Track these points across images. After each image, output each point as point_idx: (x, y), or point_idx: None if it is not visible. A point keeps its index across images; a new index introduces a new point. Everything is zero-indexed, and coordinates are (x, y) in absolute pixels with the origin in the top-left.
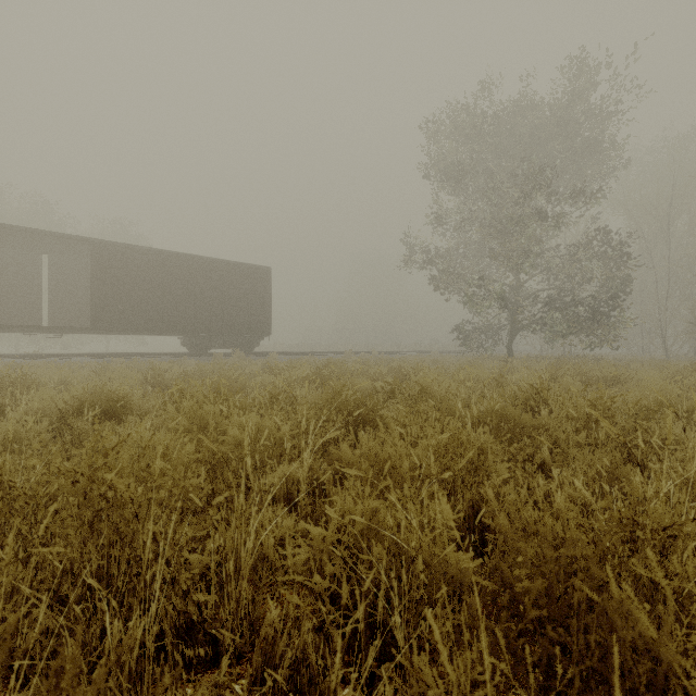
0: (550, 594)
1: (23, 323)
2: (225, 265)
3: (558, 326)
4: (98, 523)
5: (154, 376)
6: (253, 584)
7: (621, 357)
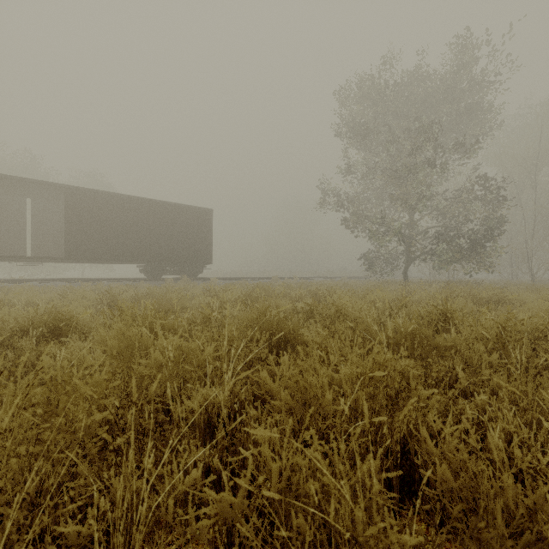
0: None
1: (10, 254)
2: (175, 207)
3: (445, 256)
4: None
5: (109, 298)
6: None
7: (495, 281)
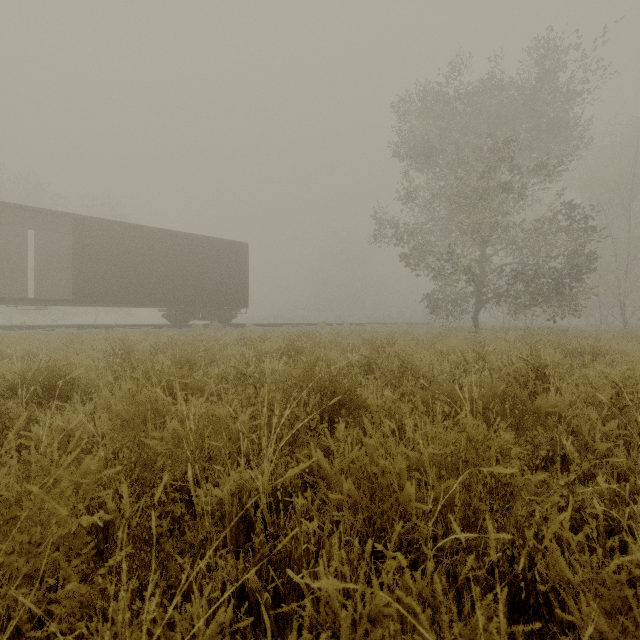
0: None
1: (9, 296)
2: (204, 241)
3: (523, 299)
4: None
5: (124, 348)
6: None
7: (582, 328)
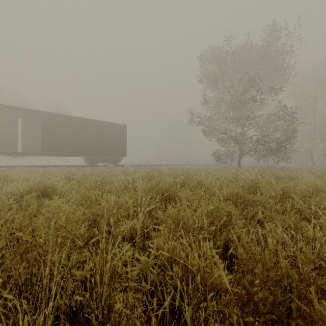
0: (274, 301)
1: (9, 151)
2: (105, 124)
3: (262, 152)
4: (25, 255)
5: (70, 176)
6: (110, 286)
7: (292, 167)
